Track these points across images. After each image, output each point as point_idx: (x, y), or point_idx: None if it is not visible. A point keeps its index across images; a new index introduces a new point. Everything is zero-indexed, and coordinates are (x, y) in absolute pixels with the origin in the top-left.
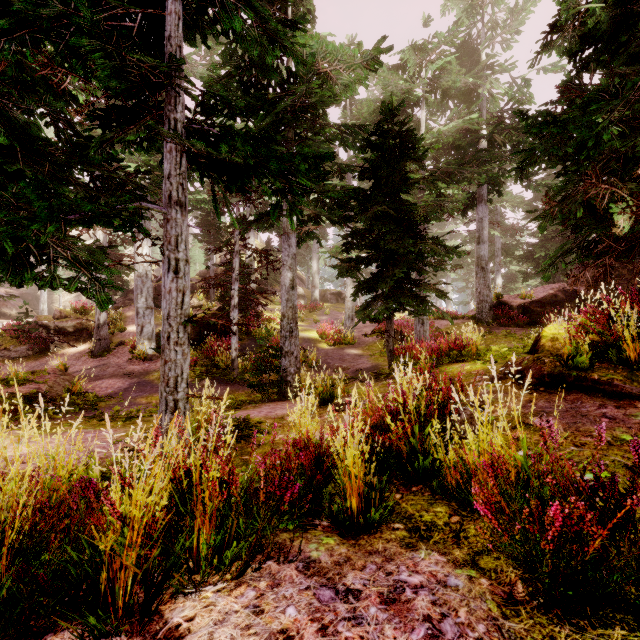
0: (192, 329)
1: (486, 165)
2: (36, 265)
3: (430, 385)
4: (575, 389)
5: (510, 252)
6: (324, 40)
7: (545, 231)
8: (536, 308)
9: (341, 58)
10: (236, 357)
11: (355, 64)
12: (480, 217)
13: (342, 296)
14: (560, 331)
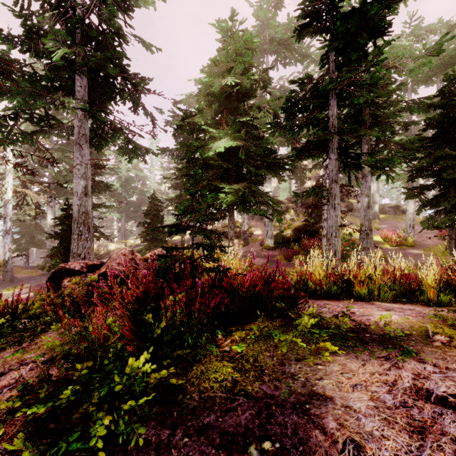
0: (293, 233)
1: None
2: (253, 205)
3: None
4: None
5: None
6: (395, 52)
7: None
8: None
9: (408, 56)
10: (325, 250)
11: (419, 56)
12: None
13: (400, 208)
14: None
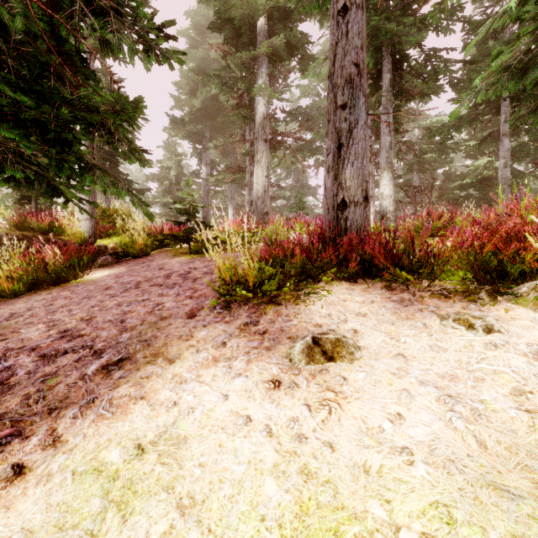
0: None
1: None
2: None
3: None
4: None
5: None
6: None
7: None
8: None
9: None
10: None
11: None
12: None
13: None
14: None
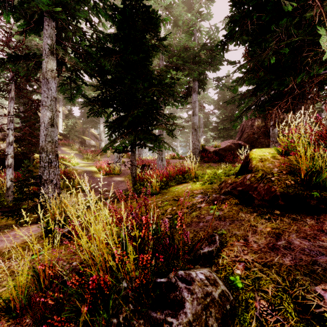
0: None
1: (198, 64)
2: None
3: (135, 226)
4: (321, 214)
5: (207, 126)
6: None
7: (223, 115)
8: (222, 152)
9: None
10: (11, 186)
11: None
12: (194, 100)
13: None
14: (264, 153)
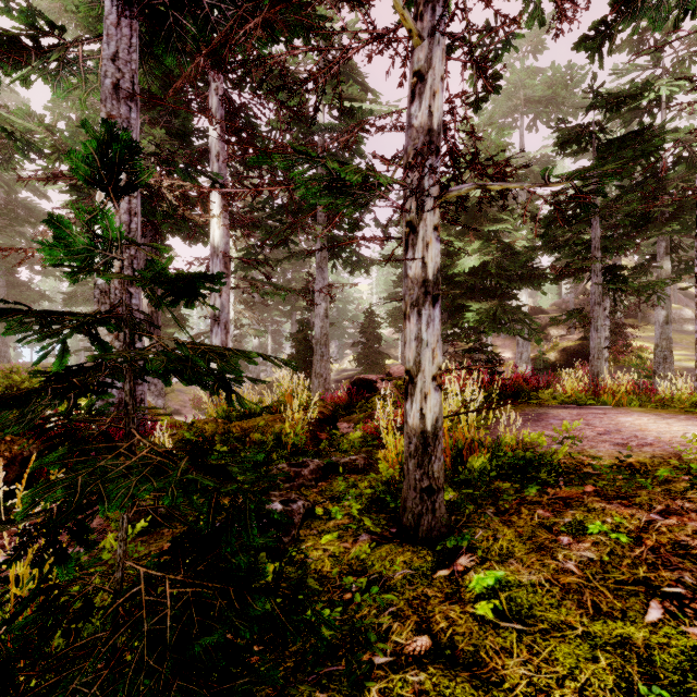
0: (561, 356)
1: None
2: (505, 324)
3: None
4: None
5: None
6: None
7: None
8: None
9: None
10: None
11: None
12: None
13: None
14: None
